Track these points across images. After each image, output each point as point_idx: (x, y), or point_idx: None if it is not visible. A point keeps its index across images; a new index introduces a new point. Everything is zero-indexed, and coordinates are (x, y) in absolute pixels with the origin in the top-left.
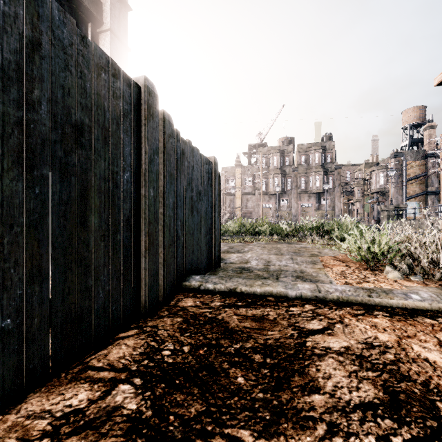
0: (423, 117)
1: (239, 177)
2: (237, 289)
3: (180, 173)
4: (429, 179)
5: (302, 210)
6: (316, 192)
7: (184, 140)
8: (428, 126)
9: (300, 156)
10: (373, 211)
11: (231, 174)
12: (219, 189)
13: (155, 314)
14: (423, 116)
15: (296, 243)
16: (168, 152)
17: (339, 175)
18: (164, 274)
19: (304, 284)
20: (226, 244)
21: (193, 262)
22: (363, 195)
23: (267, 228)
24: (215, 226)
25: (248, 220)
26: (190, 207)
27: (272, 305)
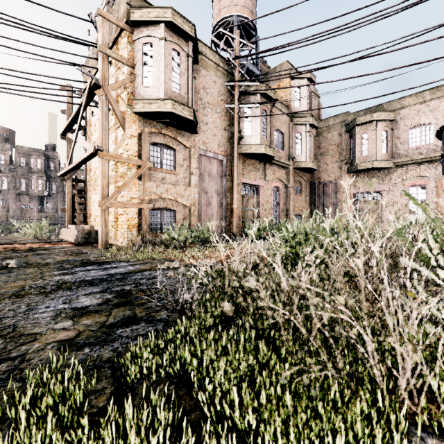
0: None
1: None
2: None
3: None
4: None
5: (23, 212)
6: (39, 195)
7: None
8: None
9: (20, 157)
10: None
11: None
12: None
13: None
14: None
15: (3, 236)
16: None
17: (62, 182)
18: None
19: None
20: None
21: None
22: None
23: None
24: None
25: None
26: None
27: None
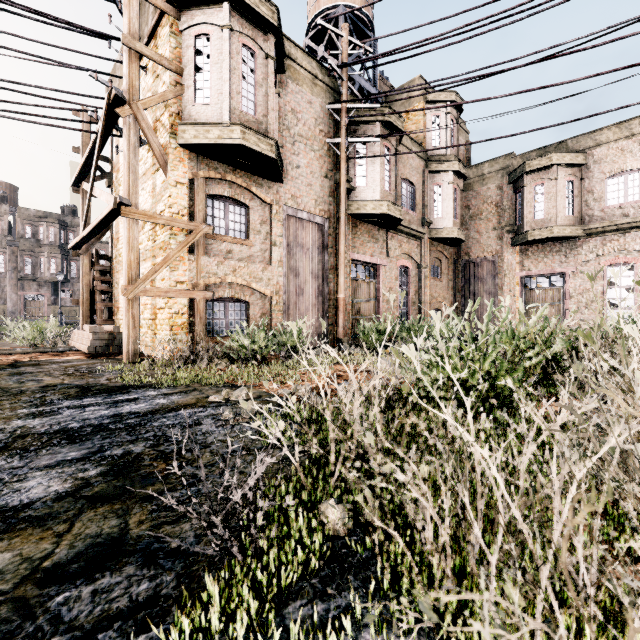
0: None
1: None
2: None
3: None
4: None
5: (28, 305)
6: (51, 280)
7: None
8: None
9: (24, 225)
10: None
11: None
12: None
13: None
14: None
15: None
16: None
17: None
18: None
19: None
20: None
21: None
22: None
23: None
24: None
25: None
26: None
27: None
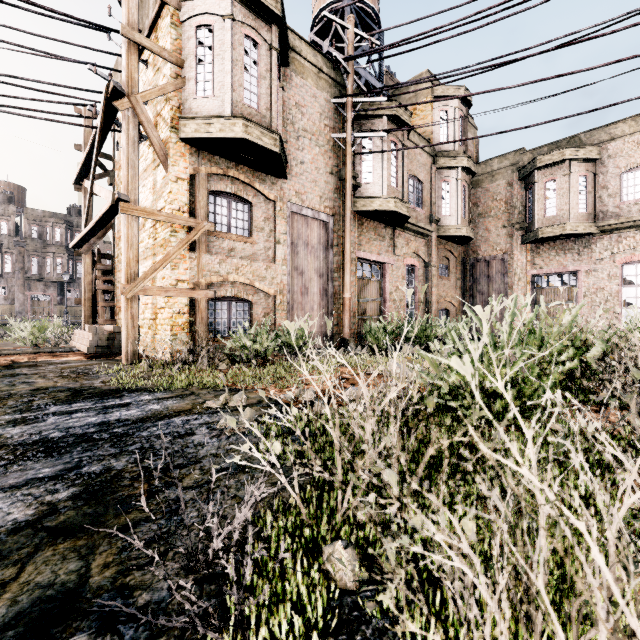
0: None
1: None
2: None
3: None
4: None
5: (35, 305)
6: (57, 281)
7: None
8: None
9: (31, 226)
10: None
11: None
12: None
13: None
14: None
15: None
16: None
17: None
18: None
19: None
20: None
21: None
22: None
23: None
24: None
25: None
26: None
27: None
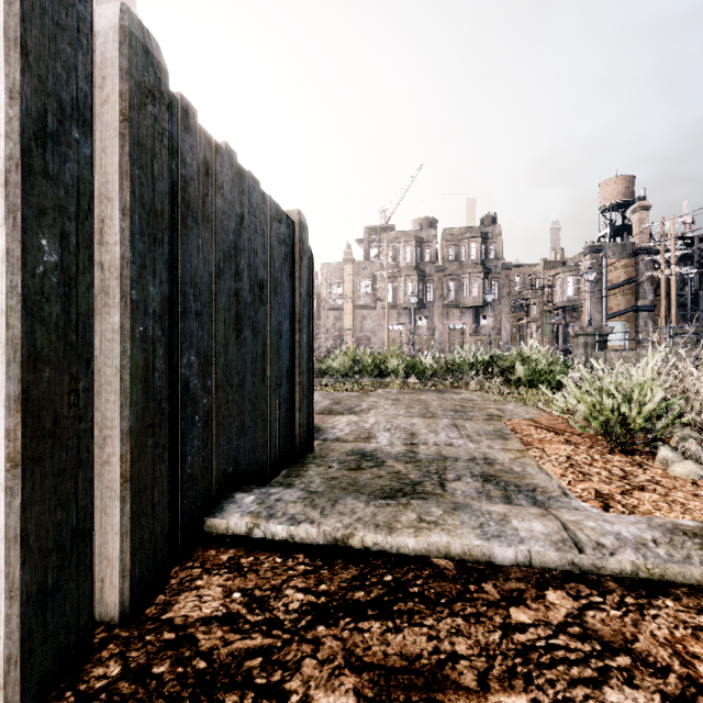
0: (631, 192)
1: (351, 279)
2: (354, 538)
3: (197, 221)
4: (640, 287)
5: (451, 335)
6: (473, 305)
7: (210, 138)
8: (639, 207)
9: (448, 247)
10: (556, 337)
11: (336, 274)
12: (312, 284)
13: (68, 684)
14: (631, 191)
15: (452, 391)
16: (139, 139)
17: (508, 278)
18: (121, 523)
19: (527, 518)
20: (327, 395)
21: (240, 455)
22: (542, 311)
23: (400, 365)
24: (300, 365)
25: (367, 351)
26: (231, 318)
27: (455, 599)
